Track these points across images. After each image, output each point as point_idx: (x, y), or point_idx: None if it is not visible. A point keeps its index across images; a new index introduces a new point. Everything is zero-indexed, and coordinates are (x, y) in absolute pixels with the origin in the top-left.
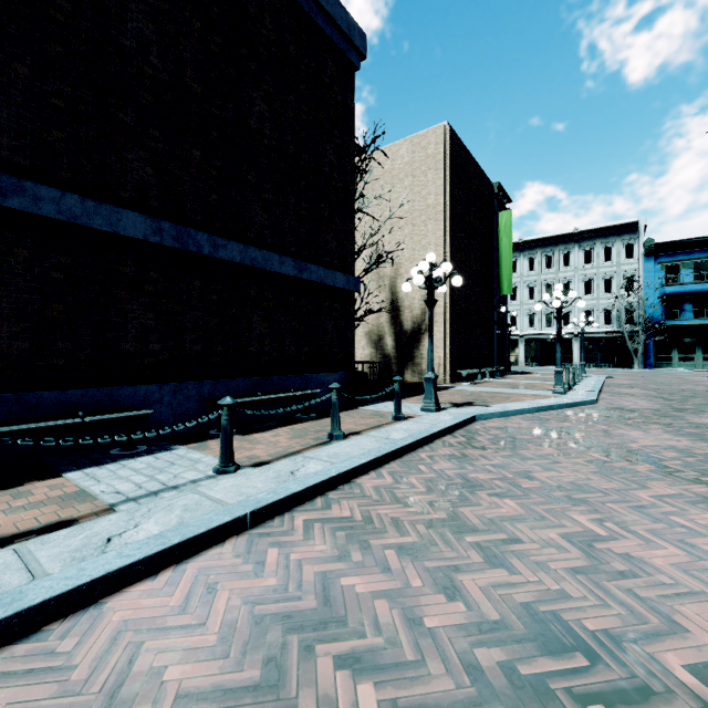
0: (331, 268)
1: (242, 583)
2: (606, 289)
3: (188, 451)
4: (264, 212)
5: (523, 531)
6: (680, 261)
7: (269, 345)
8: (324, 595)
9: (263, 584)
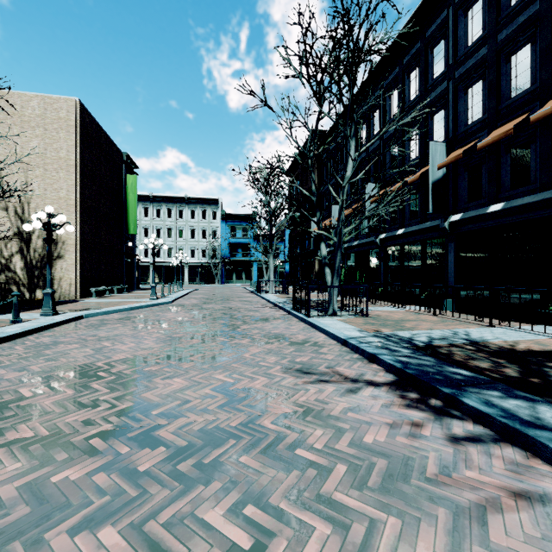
0: None
1: None
2: (203, 236)
3: None
4: None
5: (74, 351)
6: (237, 225)
7: None
8: None
9: None
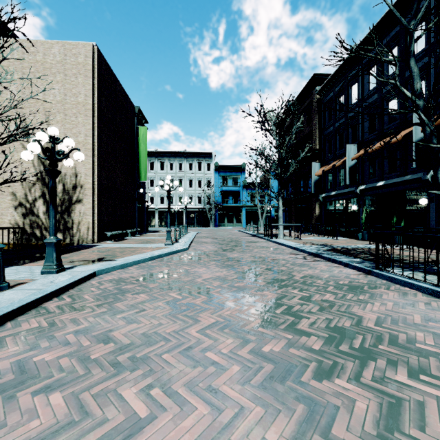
0: None
1: None
2: (199, 185)
3: None
4: None
5: None
6: (228, 175)
7: None
8: None
9: None
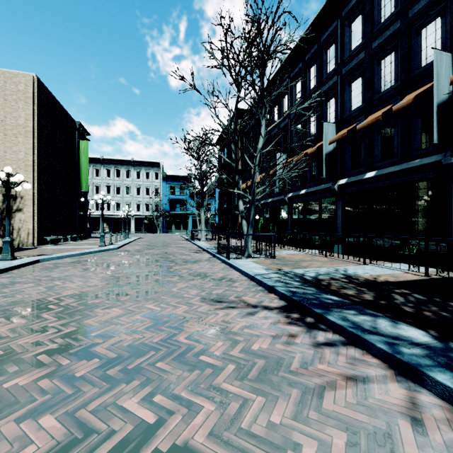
0: None
1: None
2: (147, 193)
3: None
4: None
5: (29, 289)
6: (175, 185)
7: None
8: None
9: None
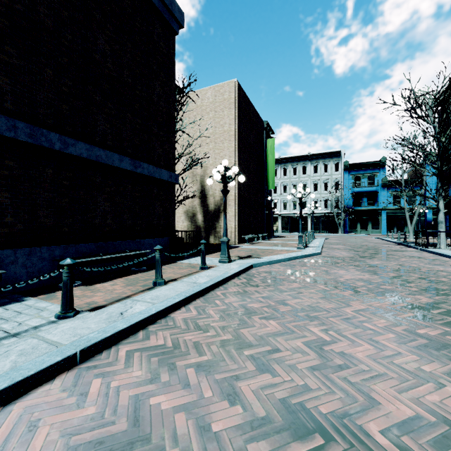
0: (158, 166)
1: (64, 416)
2: (325, 188)
3: (37, 302)
4: (107, 123)
5: (281, 343)
6: (361, 174)
7: (111, 219)
8: (135, 416)
9: (83, 414)
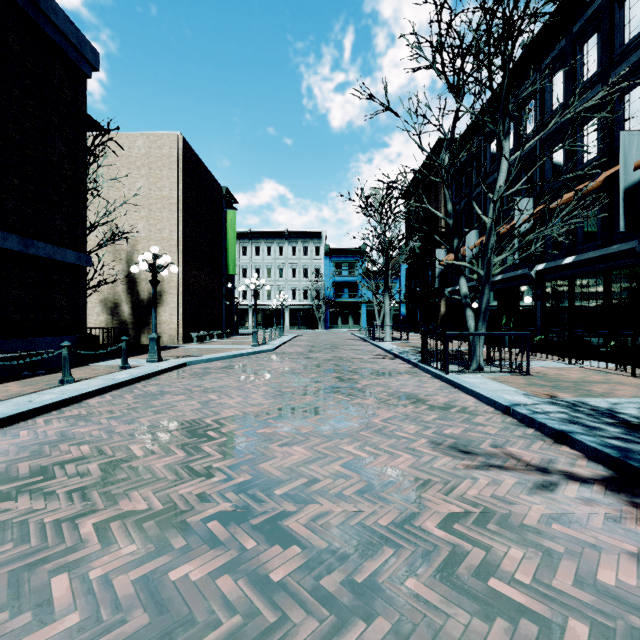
0: (61, 245)
1: (6, 442)
2: (305, 275)
3: None
4: None
5: (180, 403)
6: (343, 261)
7: None
8: (62, 435)
9: (22, 440)
